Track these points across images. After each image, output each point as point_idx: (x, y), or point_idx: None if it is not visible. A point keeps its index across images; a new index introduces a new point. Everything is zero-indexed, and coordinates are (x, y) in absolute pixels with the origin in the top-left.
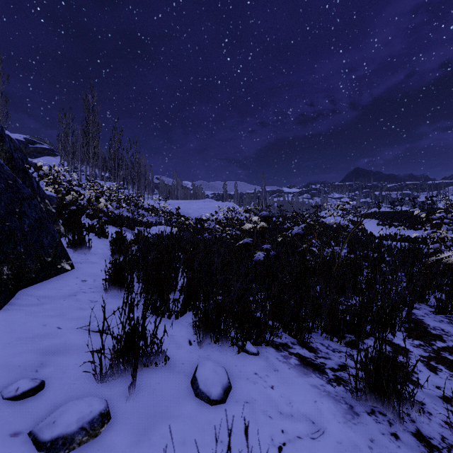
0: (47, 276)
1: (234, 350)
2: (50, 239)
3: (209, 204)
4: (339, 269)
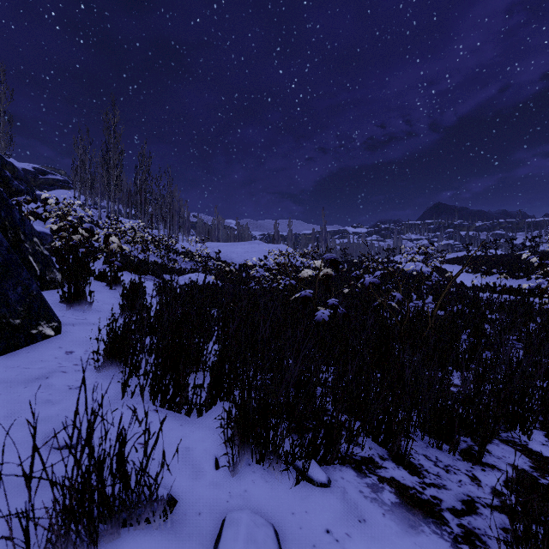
0: (10, 347)
1: (289, 476)
2: (21, 292)
3: (256, 246)
4: (433, 332)
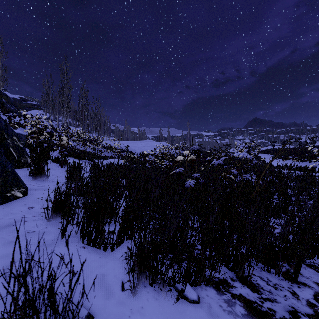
0: None
1: (172, 295)
2: (1, 169)
3: (149, 143)
4: (257, 194)
